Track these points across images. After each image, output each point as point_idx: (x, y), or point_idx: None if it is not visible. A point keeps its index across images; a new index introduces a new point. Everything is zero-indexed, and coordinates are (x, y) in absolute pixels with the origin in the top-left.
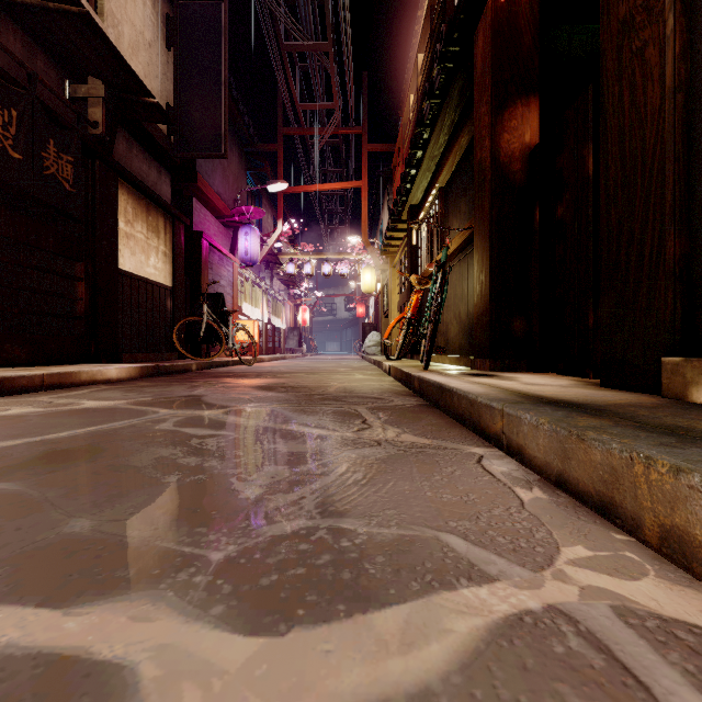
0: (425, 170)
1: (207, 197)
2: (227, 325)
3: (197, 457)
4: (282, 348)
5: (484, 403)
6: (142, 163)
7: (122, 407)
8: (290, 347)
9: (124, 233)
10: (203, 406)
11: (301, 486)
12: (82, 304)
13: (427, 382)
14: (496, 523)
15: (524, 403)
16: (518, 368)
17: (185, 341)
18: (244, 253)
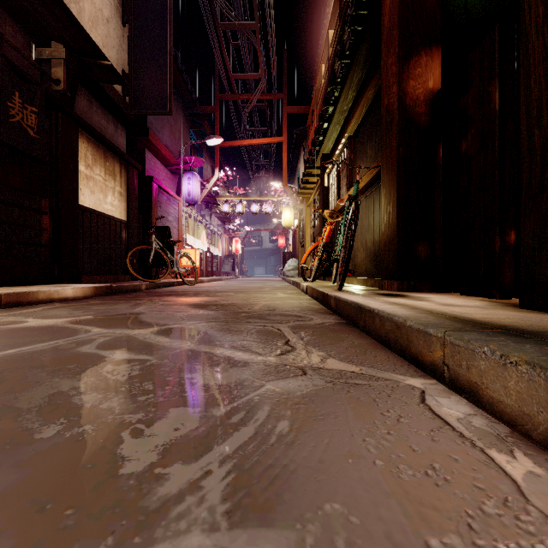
0: (335, 123)
1: (157, 149)
2: (173, 252)
3: (99, 394)
4: (219, 271)
5: (415, 327)
6: (100, 118)
7: (59, 326)
8: (225, 270)
9: (84, 175)
10: (136, 324)
11: (208, 447)
12: (47, 234)
13: (344, 301)
14: (506, 545)
15: (468, 330)
16: (422, 288)
17: (138, 266)
18: (187, 195)
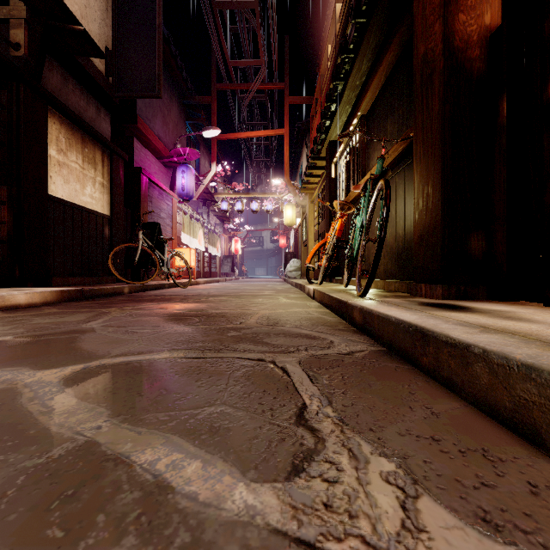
0: (345, 103)
1: (148, 139)
2: (164, 251)
3: None
4: (218, 272)
5: None
6: (79, 99)
7: None
8: (224, 271)
9: (56, 160)
10: (56, 356)
11: None
12: (5, 227)
13: (381, 317)
14: None
15: None
16: (476, 295)
17: (124, 266)
18: (181, 189)
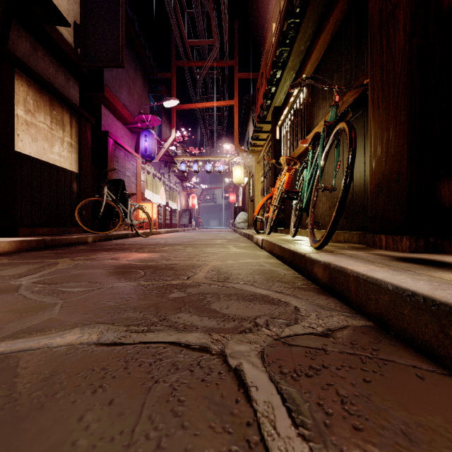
0: (290, 68)
1: (114, 107)
2: (127, 205)
3: None
4: (177, 223)
5: None
6: (48, 66)
7: None
8: (183, 223)
9: (23, 120)
10: None
11: None
12: None
13: (362, 280)
14: None
15: None
16: (447, 247)
17: (92, 218)
18: (144, 151)
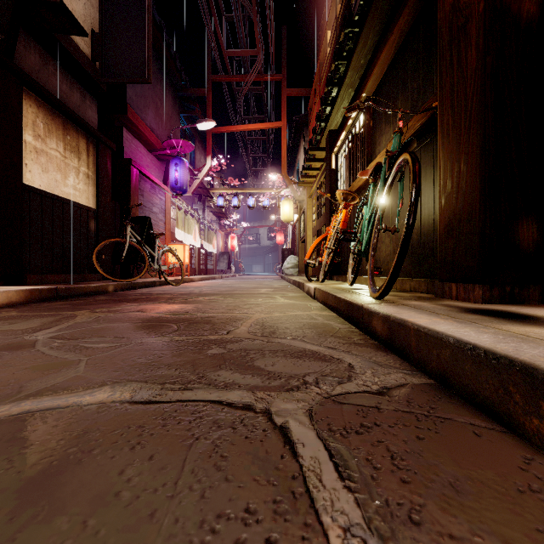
0: (348, 85)
1: (139, 130)
2: (154, 247)
3: None
4: (214, 269)
5: None
6: (61, 83)
7: None
8: (220, 268)
9: (32, 147)
10: None
11: None
12: None
13: (423, 334)
14: None
15: None
16: (525, 297)
17: (112, 262)
18: (174, 183)
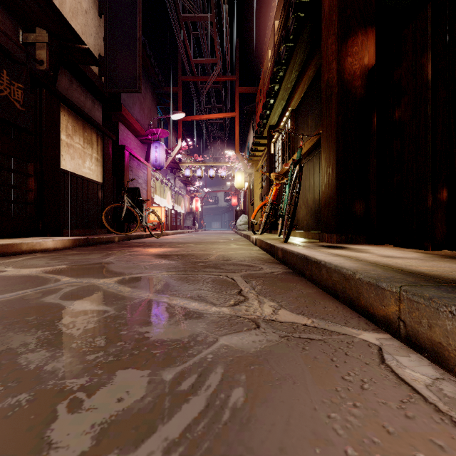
0: (280, 99)
1: (129, 122)
2: (142, 209)
3: (47, 351)
4: (182, 226)
5: (365, 280)
6: (80, 95)
7: (33, 275)
8: (187, 225)
9: (65, 143)
10: (103, 274)
11: (152, 427)
12: (32, 193)
13: (290, 253)
14: None
15: (423, 285)
16: (358, 240)
17: (112, 221)
18: (154, 161)
